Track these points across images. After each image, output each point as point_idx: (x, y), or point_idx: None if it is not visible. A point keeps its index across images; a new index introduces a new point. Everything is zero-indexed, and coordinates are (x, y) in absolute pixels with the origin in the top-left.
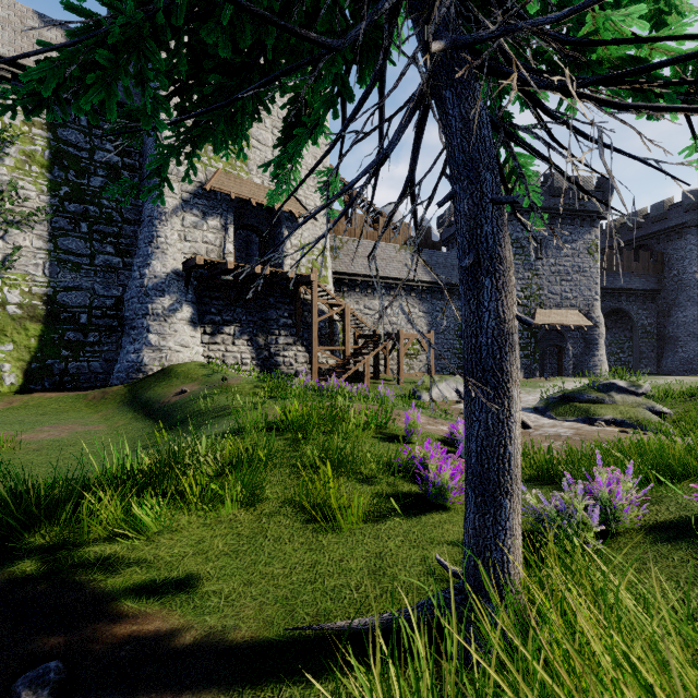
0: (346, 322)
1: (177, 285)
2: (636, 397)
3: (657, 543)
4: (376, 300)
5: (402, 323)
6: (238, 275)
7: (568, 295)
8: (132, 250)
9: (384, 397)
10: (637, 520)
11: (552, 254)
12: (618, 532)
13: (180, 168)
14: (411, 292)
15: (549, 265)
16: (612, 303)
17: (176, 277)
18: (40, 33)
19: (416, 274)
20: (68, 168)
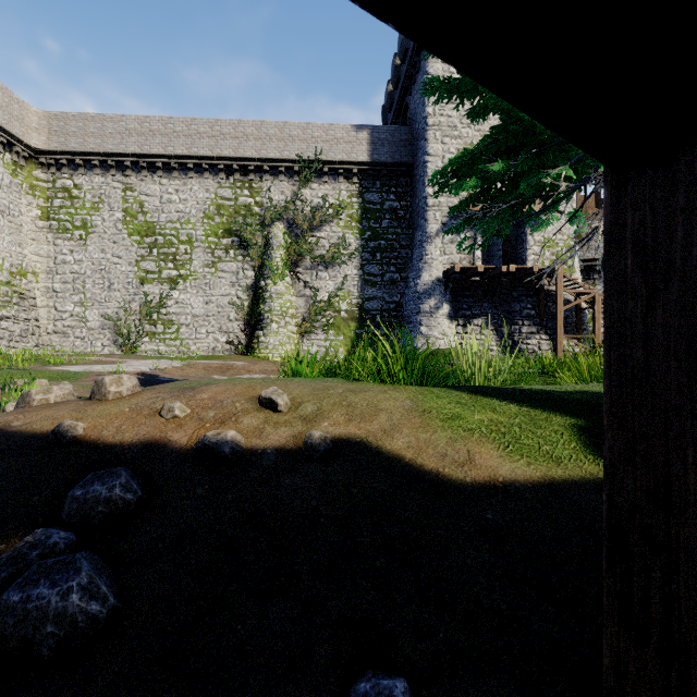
0: (596, 309)
1: (439, 289)
2: None
3: None
4: None
5: None
6: (485, 276)
7: None
8: (405, 267)
9: None
10: None
11: None
12: None
13: (440, 200)
14: None
15: None
16: None
17: (438, 283)
18: (357, 137)
19: None
20: (369, 219)
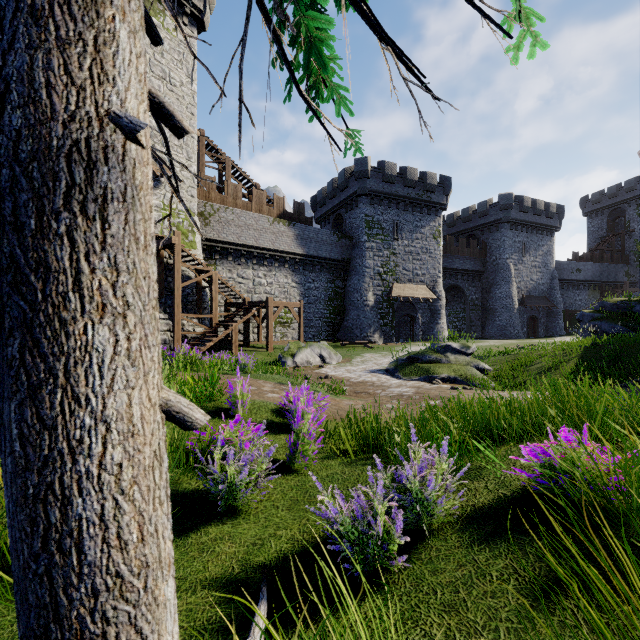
0: (214, 289)
1: None
2: (466, 357)
3: (473, 547)
4: (250, 269)
5: (276, 292)
6: None
7: (418, 272)
8: None
9: (244, 364)
10: (453, 511)
11: (406, 236)
12: (432, 530)
13: None
14: (285, 264)
15: (403, 246)
16: (451, 281)
17: None
18: None
19: (289, 246)
20: None
